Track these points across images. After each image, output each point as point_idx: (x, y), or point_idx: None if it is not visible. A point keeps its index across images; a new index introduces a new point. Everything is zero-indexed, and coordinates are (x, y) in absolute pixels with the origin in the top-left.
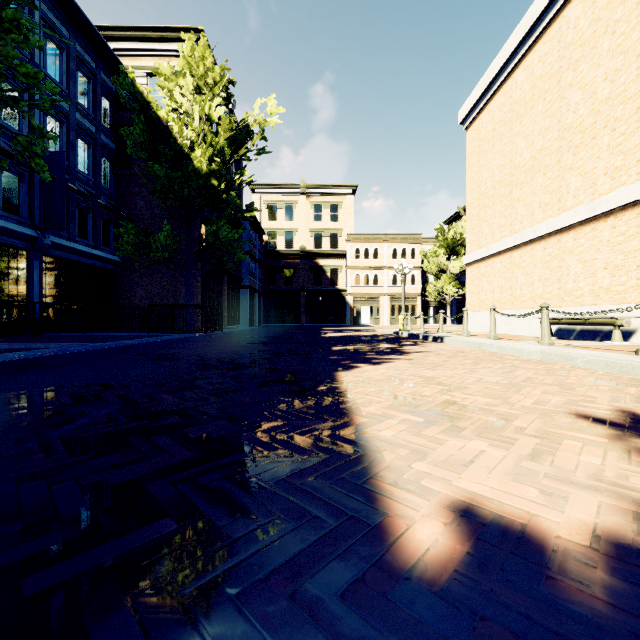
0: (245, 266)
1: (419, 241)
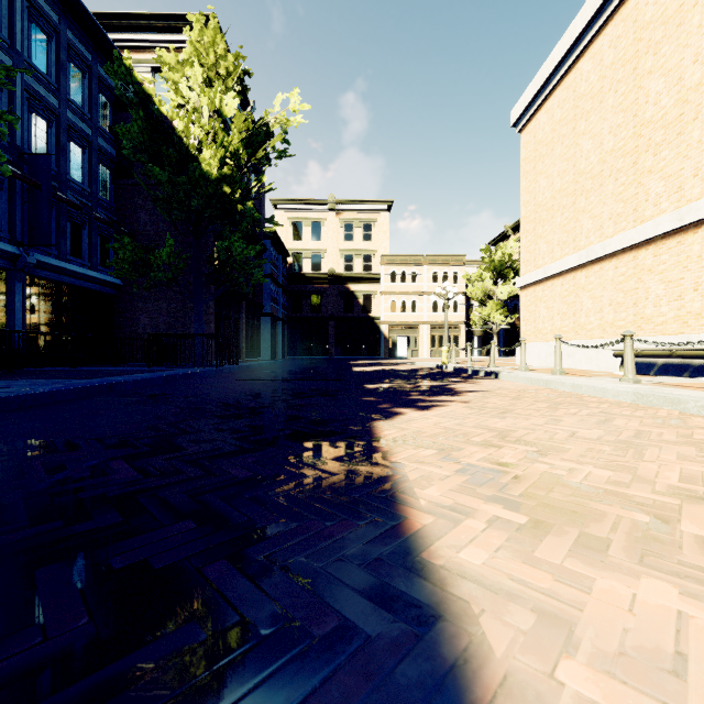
0: (266, 291)
1: (462, 263)
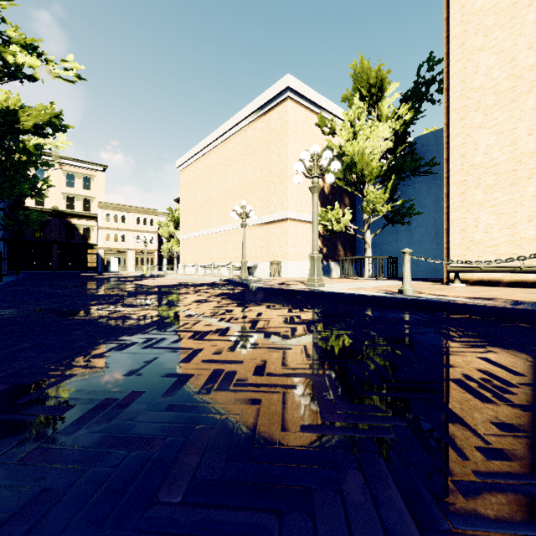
0: None
1: (156, 214)
